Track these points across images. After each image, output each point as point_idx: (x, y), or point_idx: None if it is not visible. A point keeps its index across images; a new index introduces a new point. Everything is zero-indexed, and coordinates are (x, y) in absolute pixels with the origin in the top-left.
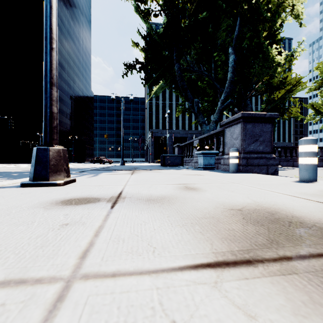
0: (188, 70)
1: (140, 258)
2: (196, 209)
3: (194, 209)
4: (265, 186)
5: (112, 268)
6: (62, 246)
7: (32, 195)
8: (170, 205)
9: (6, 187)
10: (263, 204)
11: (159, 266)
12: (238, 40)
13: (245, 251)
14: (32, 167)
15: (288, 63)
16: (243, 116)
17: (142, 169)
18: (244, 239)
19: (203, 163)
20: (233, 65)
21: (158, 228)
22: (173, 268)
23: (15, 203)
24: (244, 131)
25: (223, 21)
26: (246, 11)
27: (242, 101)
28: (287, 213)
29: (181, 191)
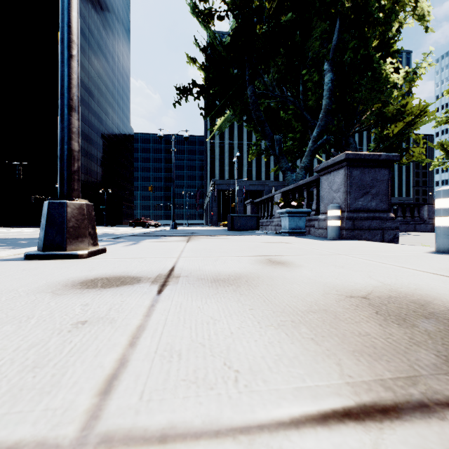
0: (266, 96)
1: (211, 394)
2: (293, 295)
3: (290, 295)
4: (389, 259)
5: (160, 420)
6: (70, 365)
7: (38, 271)
8: (251, 289)
9: (3, 260)
10: (399, 288)
11: (252, 416)
12: (337, 51)
13: (406, 380)
14: (42, 230)
15: (408, 84)
16: (348, 158)
17: (202, 235)
18: (395, 355)
19: (289, 226)
20: (331, 88)
21: (238, 331)
22: (280, 420)
23: (10, 285)
24: (348, 180)
25: (315, 26)
26: (349, 10)
27: (342, 138)
28: (446, 304)
29: (264, 266)
